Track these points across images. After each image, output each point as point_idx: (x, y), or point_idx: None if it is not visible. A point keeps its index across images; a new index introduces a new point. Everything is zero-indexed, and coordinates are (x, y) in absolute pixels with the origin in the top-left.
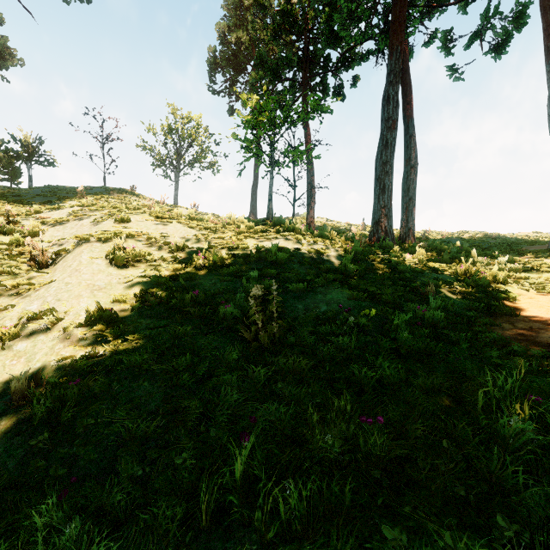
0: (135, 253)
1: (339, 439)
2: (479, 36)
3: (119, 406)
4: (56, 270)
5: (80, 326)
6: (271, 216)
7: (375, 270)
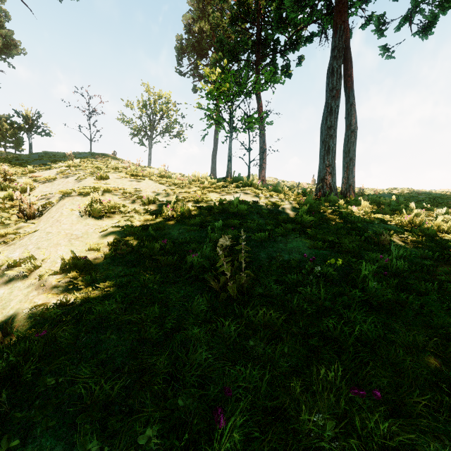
0: (110, 206)
1: (330, 417)
2: (408, 19)
3: (85, 360)
4: (41, 220)
5: (55, 273)
6: (230, 174)
7: (328, 220)
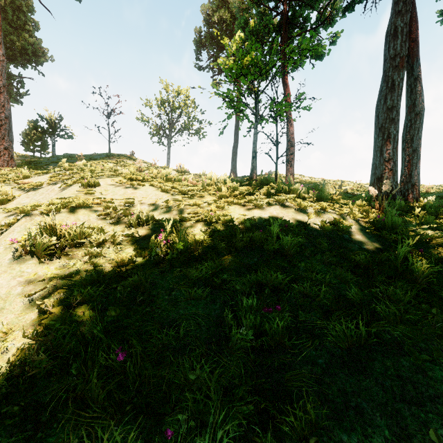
0: (72, 235)
1: None
2: None
3: None
4: None
5: None
6: (256, 174)
7: None
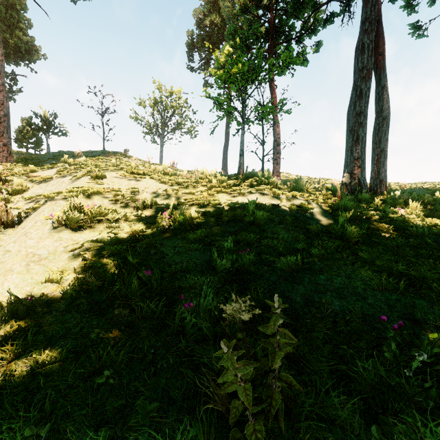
0: (94, 213)
1: None
2: None
3: None
4: (14, 231)
5: None
6: (243, 170)
7: (379, 232)
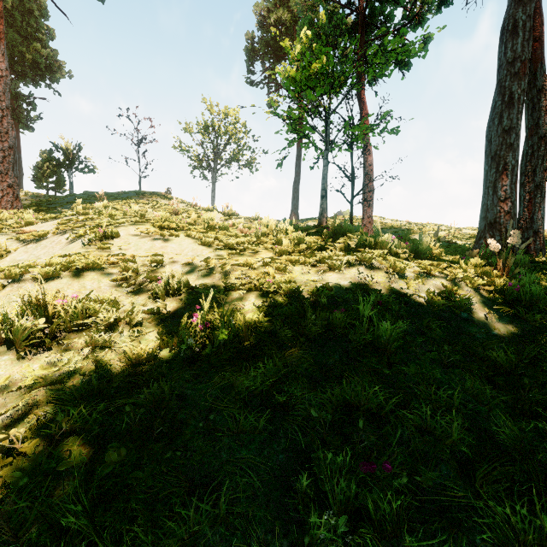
0: (70, 314)
1: None
2: None
3: None
4: None
5: None
6: (326, 219)
7: None
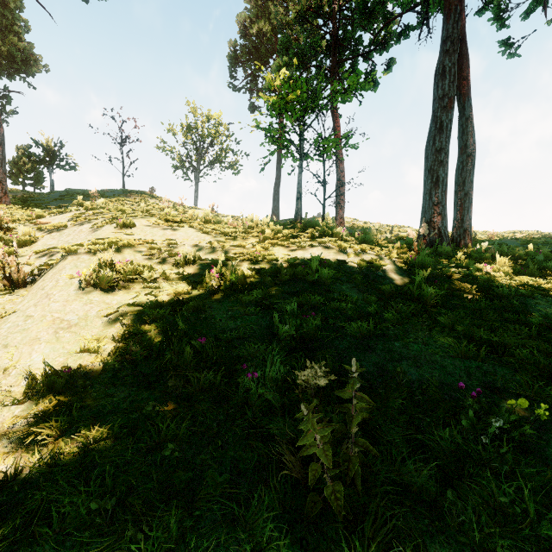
0: (128, 270)
1: None
2: (542, 1)
3: None
4: (29, 292)
5: (14, 401)
6: (300, 217)
7: (460, 293)
